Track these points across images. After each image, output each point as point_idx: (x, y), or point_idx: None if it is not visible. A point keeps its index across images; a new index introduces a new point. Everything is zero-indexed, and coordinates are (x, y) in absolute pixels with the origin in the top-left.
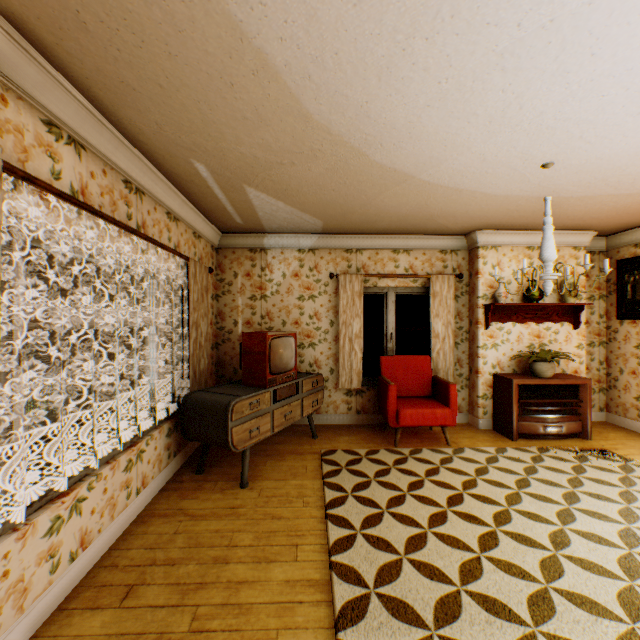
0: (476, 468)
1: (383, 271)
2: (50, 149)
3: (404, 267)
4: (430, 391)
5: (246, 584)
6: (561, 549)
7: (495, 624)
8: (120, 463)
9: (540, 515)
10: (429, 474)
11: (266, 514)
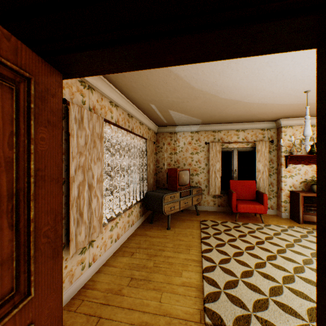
0: (274, 233)
1: (231, 140)
2: (111, 110)
3: (242, 138)
4: (255, 197)
5: (170, 257)
6: (307, 265)
7: (266, 281)
8: (126, 213)
9: (302, 253)
10: (250, 233)
11: (177, 239)
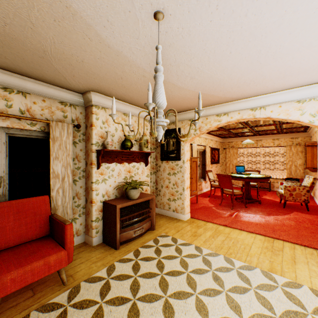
0: (92, 314)
1: None
2: None
3: (20, 108)
4: (49, 230)
5: None
6: None
7: None
8: None
9: None
10: None
11: None
